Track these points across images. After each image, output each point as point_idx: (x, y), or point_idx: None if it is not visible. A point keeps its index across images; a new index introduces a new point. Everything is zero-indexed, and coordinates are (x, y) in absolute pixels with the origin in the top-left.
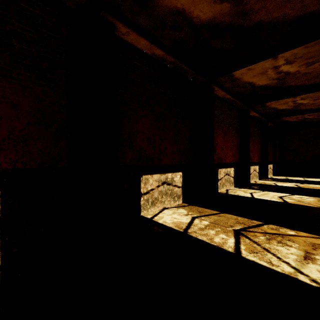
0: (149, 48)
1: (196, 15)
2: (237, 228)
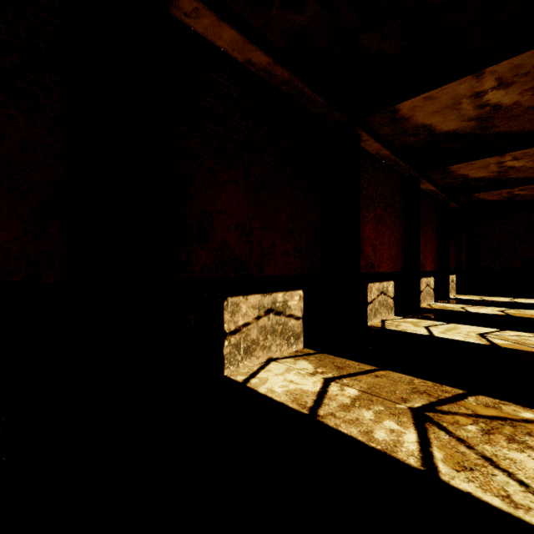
0: (240, 48)
1: None
2: (417, 405)
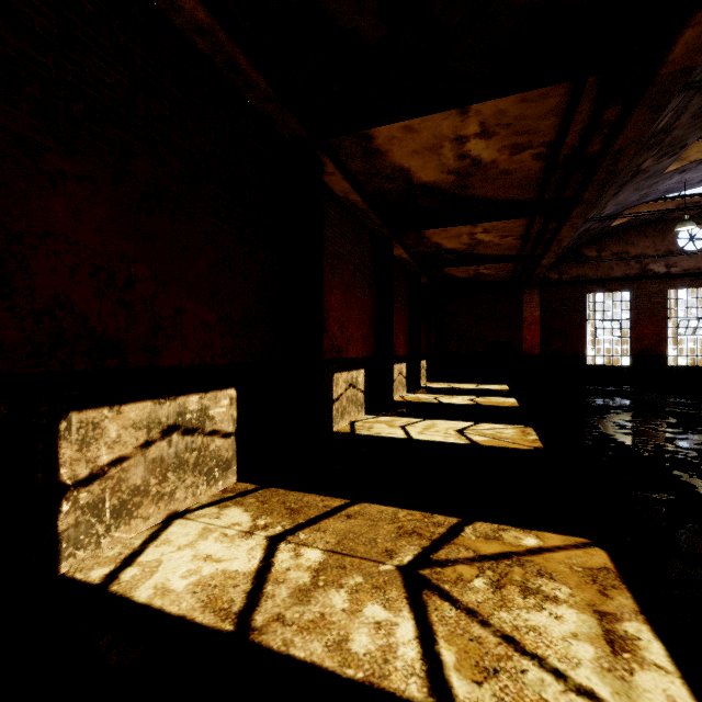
0: None
1: None
2: (408, 559)
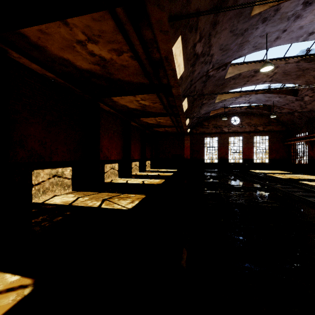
0: (40, 70)
1: (78, 64)
2: (106, 198)
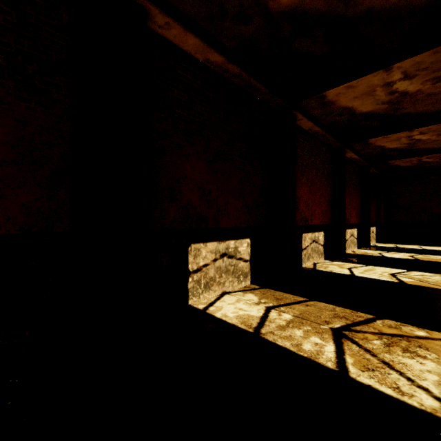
0: (201, 50)
1: None
2: (337, 326)
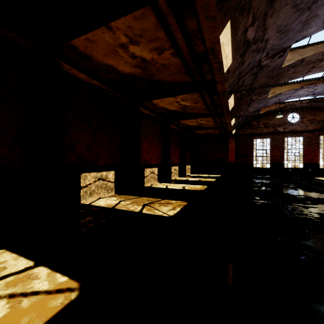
0: (87, 79)
1: (120, 69)
2: (146, 203)
